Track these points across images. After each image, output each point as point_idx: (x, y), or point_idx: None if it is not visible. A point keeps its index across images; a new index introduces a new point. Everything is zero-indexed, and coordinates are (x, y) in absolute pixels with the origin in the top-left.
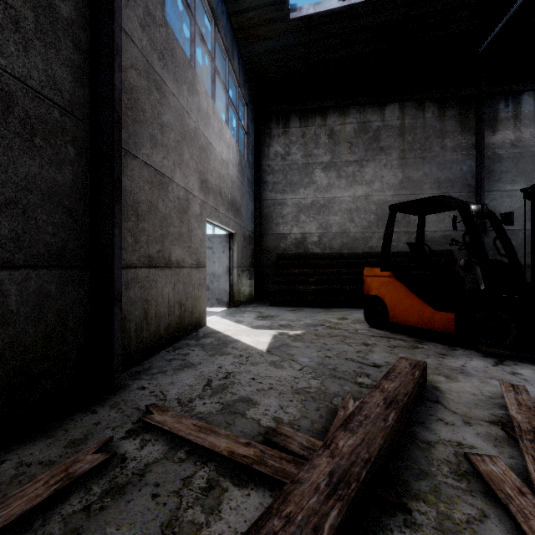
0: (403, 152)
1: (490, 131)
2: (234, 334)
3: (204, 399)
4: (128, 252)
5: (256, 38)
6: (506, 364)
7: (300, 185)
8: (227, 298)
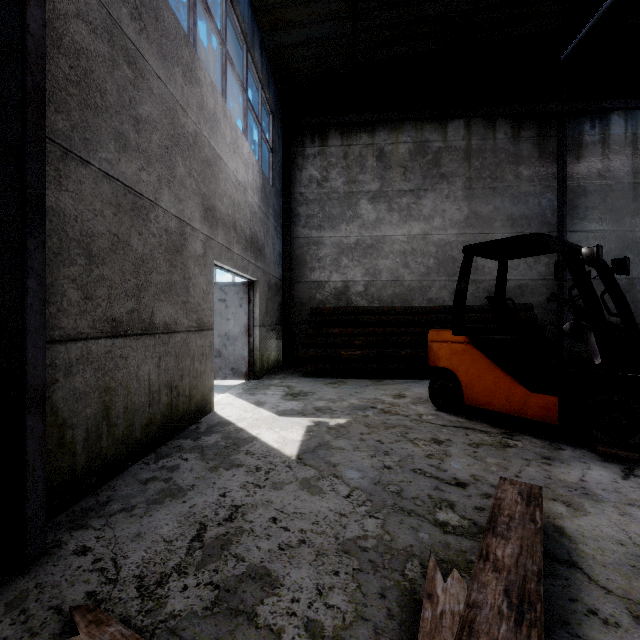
0: (469, 181)
1: (573, 158)
2: (251, 427)
3: (186, 577)
4: (70, 316)
5: (284, 24)
6: (639, 474)
7: (341, 220)
8: (246, 368)
